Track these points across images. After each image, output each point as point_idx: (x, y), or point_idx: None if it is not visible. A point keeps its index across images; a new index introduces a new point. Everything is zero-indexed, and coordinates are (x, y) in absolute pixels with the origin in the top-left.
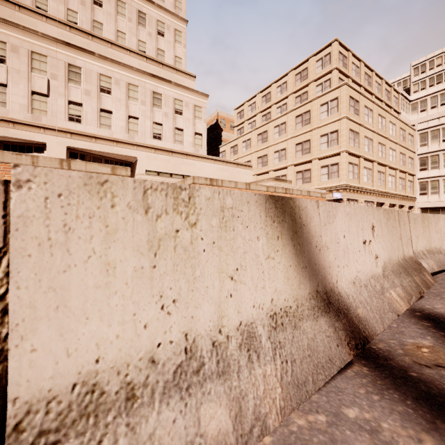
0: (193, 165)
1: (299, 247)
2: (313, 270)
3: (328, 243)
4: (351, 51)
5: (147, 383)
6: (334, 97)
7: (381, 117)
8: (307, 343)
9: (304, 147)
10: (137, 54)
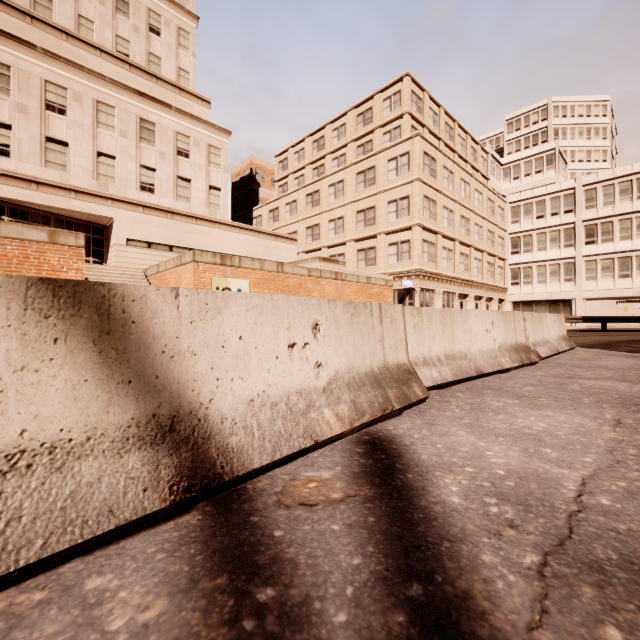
0: (207, 234)
1: (115, 353)
2: (149, 385)
3: (197, 347)
4: (427, 92)
5: None
6: (405, 151)
7: (464, 183)
8: (73, 491)
9: (368, 216)
10: (113, 57)
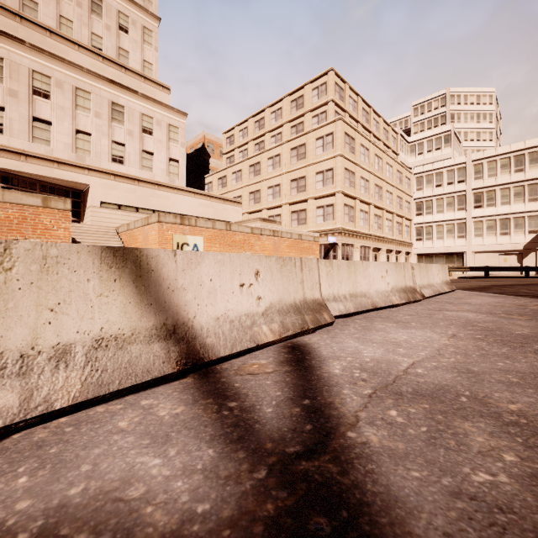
0: (167, 198)
1: (144, 288)
2: (161, 306)
3: (186, 285)
4: (348, 84)
5: None
6: (330, 132)
7: (378, 158)
8: (129, 359)
9: (300, 184)
10: (89, 51)
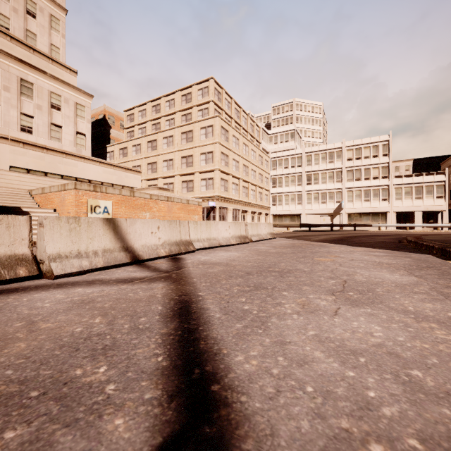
0: (75, 165)
1: (116, 233)
2: (122, 240)
3: (131, 232)
4: (224, 89)
5: (70, 256)
6: (210, 124)
7: (245, 145)
8: (114, 256)
9: (188, 160)
10: None
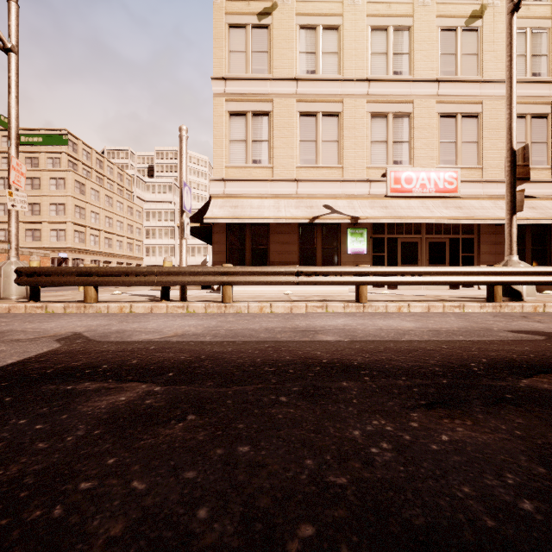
0: None
1: None
2: None
3: None
4: (82, 141)
5: None
6: (62, 177)
7: (109, 197)
8: None
9: (35, 208)
10: None
